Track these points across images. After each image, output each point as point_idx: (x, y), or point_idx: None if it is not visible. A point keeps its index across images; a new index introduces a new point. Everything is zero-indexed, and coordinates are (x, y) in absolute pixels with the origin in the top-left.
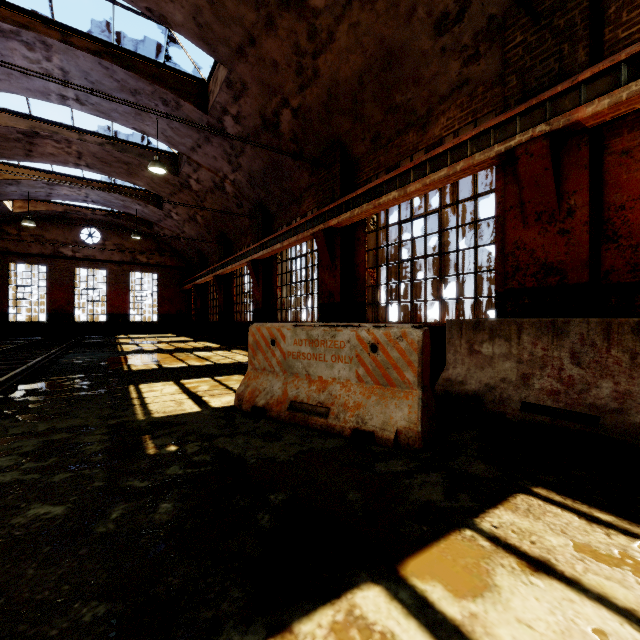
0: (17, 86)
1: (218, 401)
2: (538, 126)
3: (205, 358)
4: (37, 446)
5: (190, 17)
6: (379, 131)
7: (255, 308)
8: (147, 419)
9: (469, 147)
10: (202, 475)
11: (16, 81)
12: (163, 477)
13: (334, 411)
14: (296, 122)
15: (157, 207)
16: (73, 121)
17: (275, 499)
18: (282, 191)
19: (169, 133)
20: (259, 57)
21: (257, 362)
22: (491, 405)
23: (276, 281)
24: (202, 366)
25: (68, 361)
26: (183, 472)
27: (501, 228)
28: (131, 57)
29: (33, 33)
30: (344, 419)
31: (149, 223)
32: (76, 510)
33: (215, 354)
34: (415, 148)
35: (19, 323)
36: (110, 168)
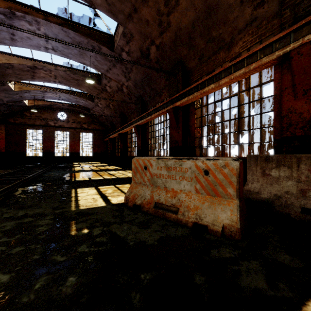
0: (26, 44)
1: (116, 199)
2: (306, 36)
3: (112, 174)
4: (13, 226)
5: (104, 0)
6: (203, 53)
7: (138, 149)
8: (76, 210)
9: (258, 55)
10: (99, 253)
11: (25, 41)
12: (75, 253)
13: (181, 210)
14: (158, 52)
15: (91, 101)
16: (52, 60)
17: (144, 278)
18: (151, 90)
19: (96, 63)
20: (139, 18)
21: (136, 179)
22: (279, 208)
23: (148, 135)
24: (110, 179)
25: (47, 175)
26: (88, 250)
27: (277, 101)
28: (77, 25)
29: (31, 16)
30: (188, 216)
31: (88, 109)
32: (15, 279)
33: (117, 172)
34: (223, 60)
35: (31, 157)
36: (69, 82)
